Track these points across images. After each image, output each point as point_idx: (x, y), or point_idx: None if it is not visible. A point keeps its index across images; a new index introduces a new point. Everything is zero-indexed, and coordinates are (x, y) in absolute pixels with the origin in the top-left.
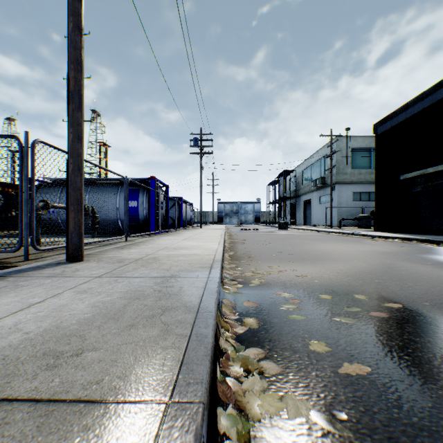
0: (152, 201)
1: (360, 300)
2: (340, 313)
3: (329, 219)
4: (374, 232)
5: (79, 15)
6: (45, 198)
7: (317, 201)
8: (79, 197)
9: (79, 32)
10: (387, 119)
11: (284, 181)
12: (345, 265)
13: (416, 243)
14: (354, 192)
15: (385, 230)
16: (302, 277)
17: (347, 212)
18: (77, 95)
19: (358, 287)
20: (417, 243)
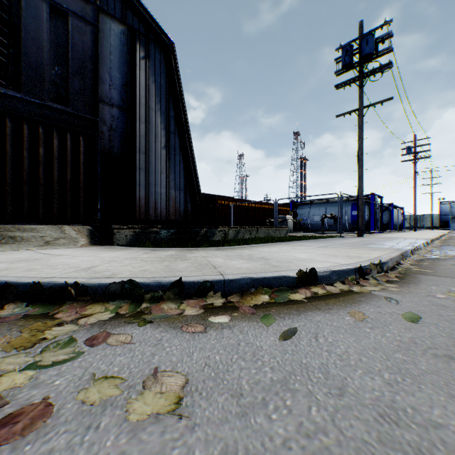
0: (372, 210)
1: None
2: None
3: None
4: None
5: (362, 148)
6: (301, 211)
7: None
8: (362, 214)
9: (362, 154)
10: None
11: None
12: None
13: None
14: None
15: None
16: None
17: None
18: (361, 177)
19: None
20: None
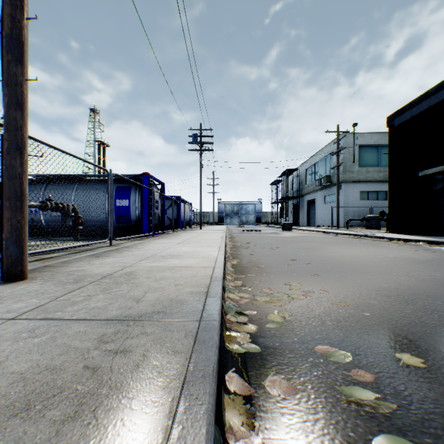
0: (145, 200)
1: None
2: None
3: (335, 219)
4: (389, 233)
5: None
6: None
7: (321, 201)
8: (18, 188)
9: None
10: (404, 110)
11: (287, 180)
12: (388, 281)
13: None
14: (362, 191)
15: (401, 231)
16: (341, 306)
17: (354, 213)
18: (15, 41)
19: (443, 330)
20: None
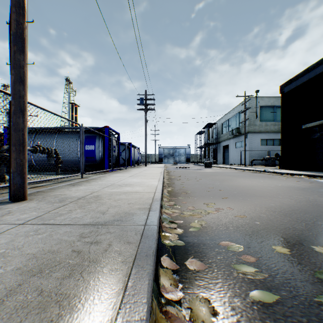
0: (106, 145)
1: (322, 254)
2: (314, 282)
3: (243, 159)
4: (281, 169)
5: None
6: None
7: (233, 146)
8: (21, 138)
9: None
10: (291, 81)
11: (208, 131)
12: (275, 202)
13: (320, 179)
14: (262, 139)
15: (290, 168)
16: (241, 218)
17: (257, 154)
18: (19, 37)
19: (306, 232)
20: (322, 180)
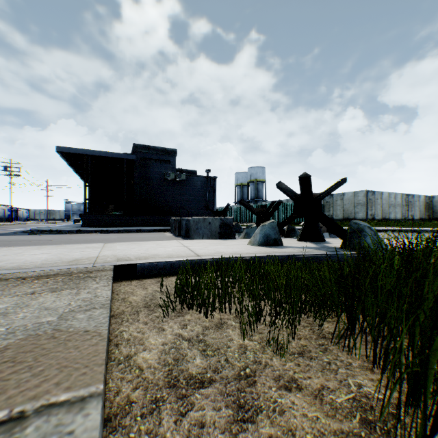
0: None
1: None
2: None
3: None
4: None
5: None
6: None
7: None
8: None
9: None
10: None
11: None
12: None
13: None
14: None
15: None
16: None
17: None
18: None
19: None
20: None
